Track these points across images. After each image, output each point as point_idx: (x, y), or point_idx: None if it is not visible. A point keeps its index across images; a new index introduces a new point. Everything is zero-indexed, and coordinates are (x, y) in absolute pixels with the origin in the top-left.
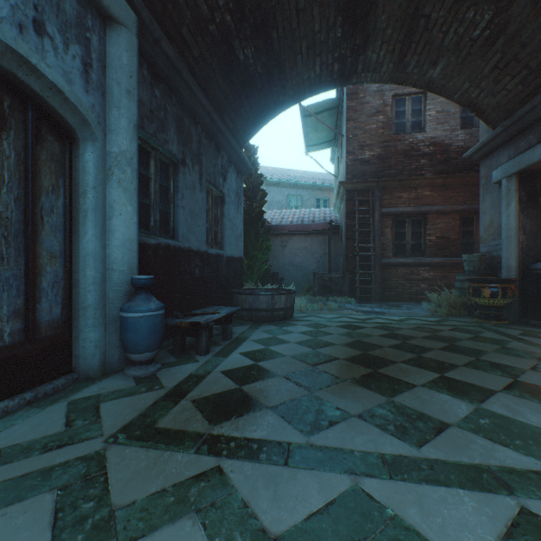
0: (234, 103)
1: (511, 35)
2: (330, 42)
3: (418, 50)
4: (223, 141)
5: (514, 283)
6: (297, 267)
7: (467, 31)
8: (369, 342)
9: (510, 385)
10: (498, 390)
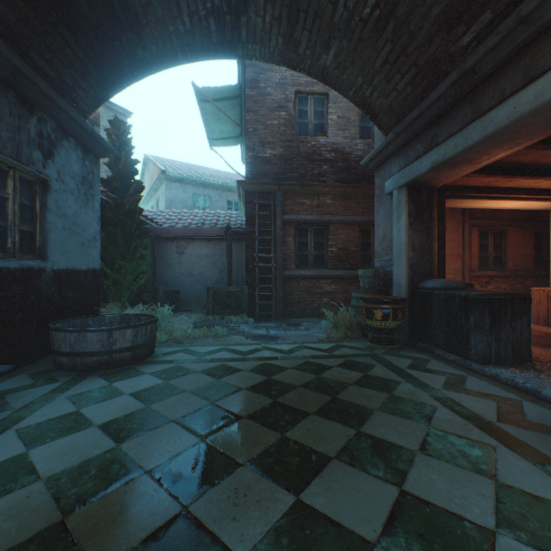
0: (47, 35)
1: (401, 20)
2: None
3: (308, 23)
4: (38, 95)
5: (404, 302)
6: (197, 278)
7: (358, 7)
8: (226, 408)
9: (395, 514)
10: (375, 539)
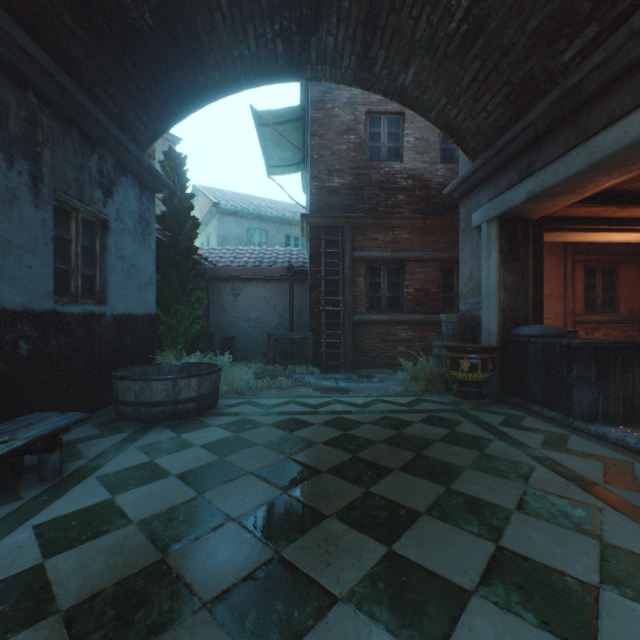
0: (111, 69)
1: (492, 34)
2: (265, 2)
3: (385, 41)
4: (100, 131)
5: (495, 351)
6: (254, 323)
7: (443, 22)
8: (303, 462)
9: (492, 567)
10: (472, 587)
